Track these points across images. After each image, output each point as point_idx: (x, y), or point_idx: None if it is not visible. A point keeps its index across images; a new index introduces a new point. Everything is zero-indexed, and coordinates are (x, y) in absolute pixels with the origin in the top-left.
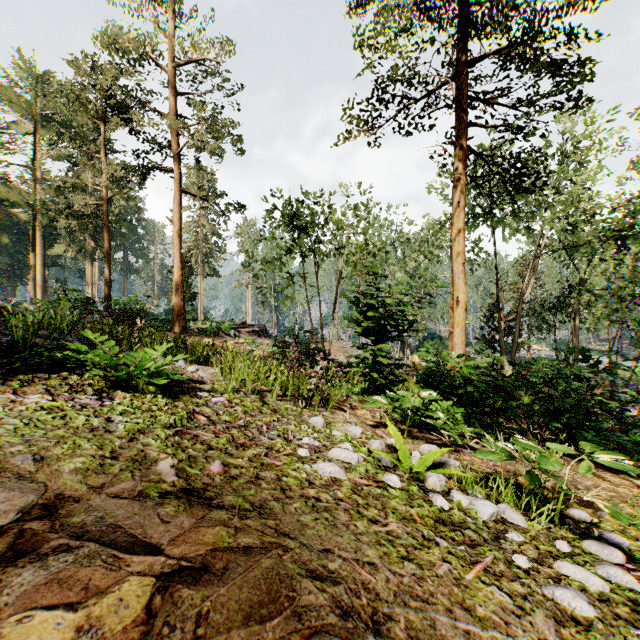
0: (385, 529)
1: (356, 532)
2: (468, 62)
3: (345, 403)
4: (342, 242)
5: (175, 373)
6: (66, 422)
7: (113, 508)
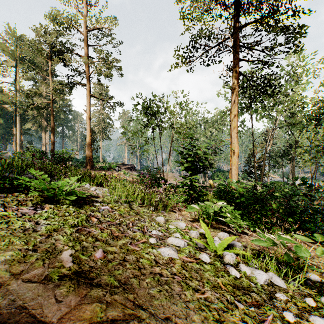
0: (203, 296)
1: (185, 300)
2: (239, 27)
3: (176, 208)
4: (173, 122)
5: (81, 192)
6: (9, 225)
7: (24, 291)
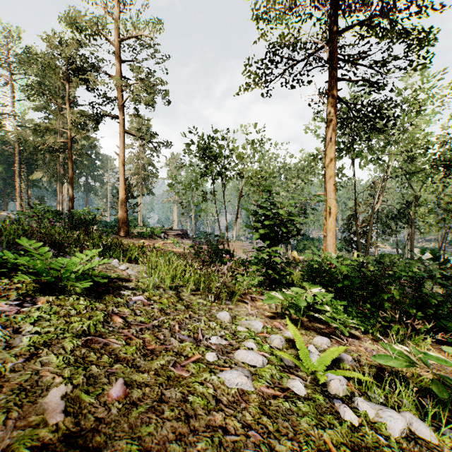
0: None
1: None
2: (338, 32)
3: (247, 296)
4: (242, 169)
5: (102, 274)
6: None
7: None
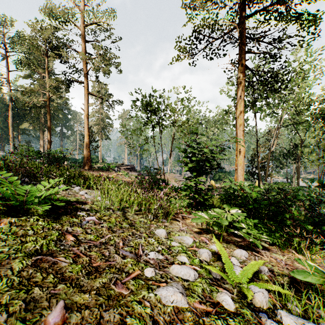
0: None
1: None
2: (246, 16)
3: (179, 215)
4: (174, 120)
5: (62, 199)
6: None
7: None
